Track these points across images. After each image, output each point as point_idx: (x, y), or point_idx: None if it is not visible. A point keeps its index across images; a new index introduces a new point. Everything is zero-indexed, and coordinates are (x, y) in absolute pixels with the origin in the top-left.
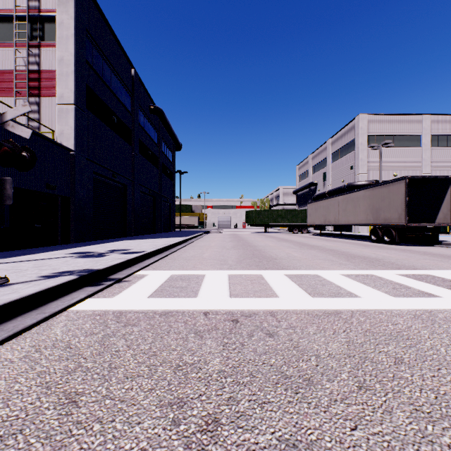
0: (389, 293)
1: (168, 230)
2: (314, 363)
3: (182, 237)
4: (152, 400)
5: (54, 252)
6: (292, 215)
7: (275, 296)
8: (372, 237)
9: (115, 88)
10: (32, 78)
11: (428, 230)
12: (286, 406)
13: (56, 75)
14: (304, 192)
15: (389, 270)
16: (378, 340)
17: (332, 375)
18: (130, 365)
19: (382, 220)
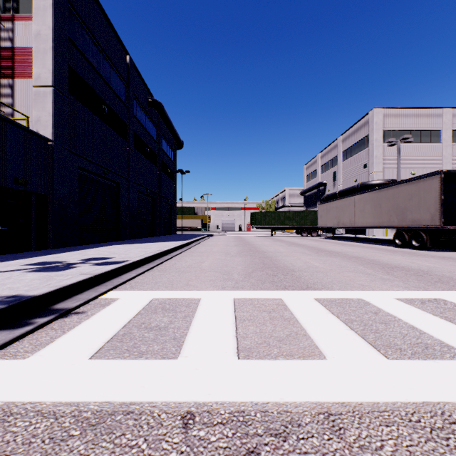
0: None
1: (168, 232)
2: None
3: (181, 241)
4: None
5: (12, 262)
6: (301, 217)
7: (319, 354)
8: (396, 241)
9: (107, 75)
10: (5, 57)
11: None
12: None
13: (32, 53)
14: (312, 192)
15: None
16: None
17: None
18: None
19: (409, 222)
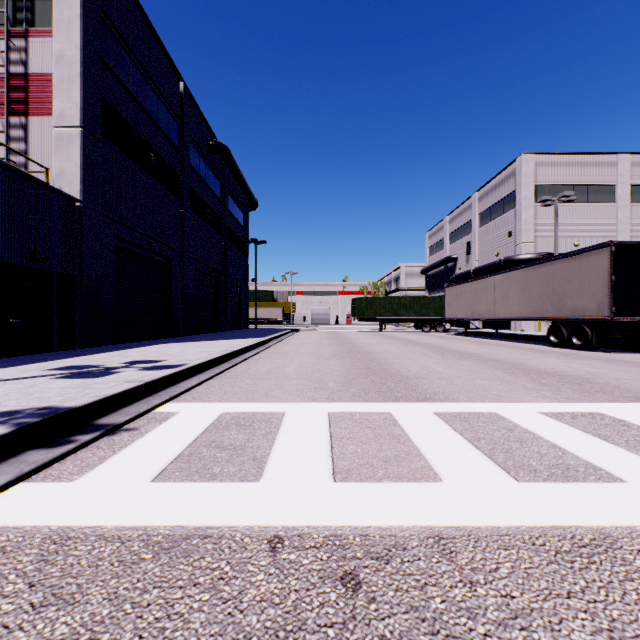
0: None
1: (237, 326)
2: None
3: (255, 339)
4: None
5: (30, 366)
6: (421, 305)
7: (433, 476)
8: (551, 338)
9: (153, 109)
10: (15, 86)
11: None
12: None
13: (53, 81)
14: (437, 271)
15: (623, 402)
16: None
17: None
18: None
19: (568, 312)
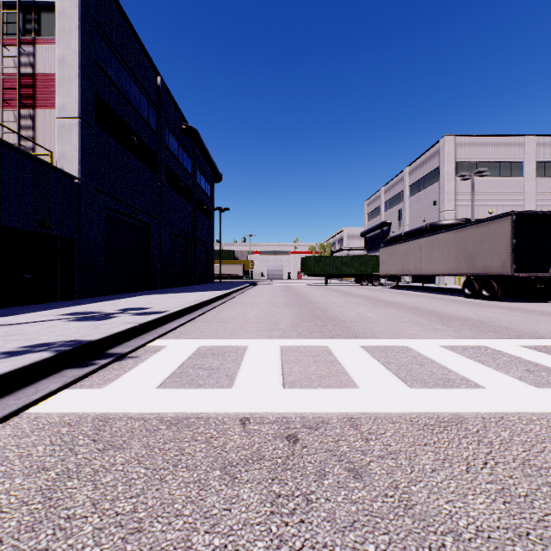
0: (525, 380)
1: (204, 281)
2: None
3: (221, 291)
4: None
5: (45, 312)
6: (360, 263)
7: (353, 385)
8: (465, 290)
9: (136, 100)
10: (25, 84)
11: (540, 281)
12: None
13: (56, 80)
14: (374, 233)
15: (506, 339)
16: None
17: None
18: None
19: (479, 269)
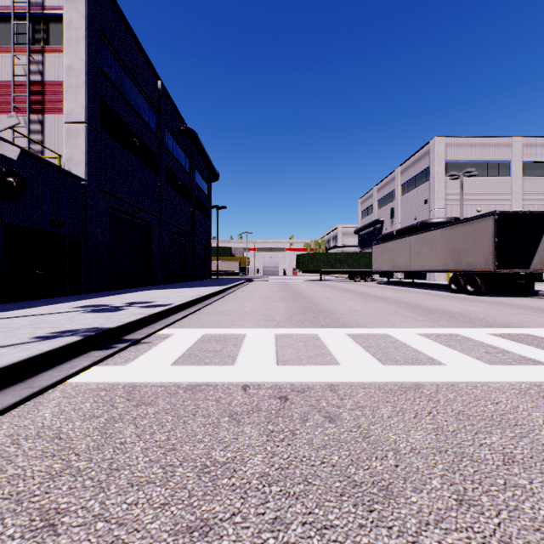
0: (482, 359)
1: (202, 277)
2: (392, 462)
3: (219, 287)
4: (164, 523)
5: (59, 305)
6: (354, 260)
7: (336, 363)
8: (452, 286)
9: (138, 104)
10: (34, 91)
11: (521, 277)
12: (357, 533)
13: (64, 87)
14: (367, 231)
15: (477, 328)
16: (476, 426)
17: (419, 481)
18: (137, 465)
19: (464, 266)
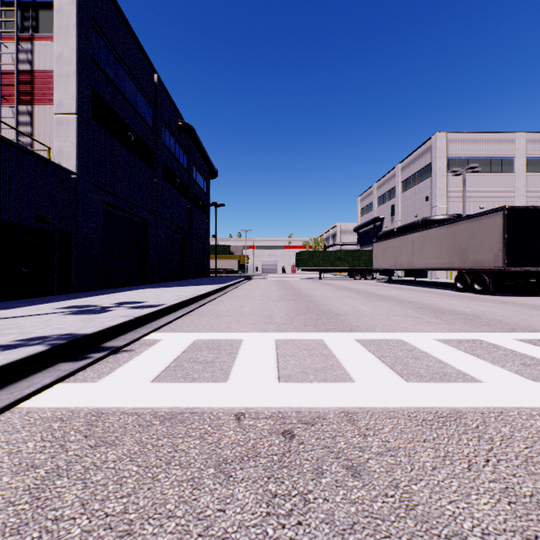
0: (522, 374)
1: (200, 275)
2: None
3: (216, 285)
4: None
5: (42, 306)
6: (354, 258)
7: (349, 379)
8: (458, 284)
9: (133, 97)
10: (23, 81)
11: (531, 275)
12: None
13: (54, 77)
14: (367, 229)
15: (500, 332)
16: None
17: None
18: None
19: (471, 264)
